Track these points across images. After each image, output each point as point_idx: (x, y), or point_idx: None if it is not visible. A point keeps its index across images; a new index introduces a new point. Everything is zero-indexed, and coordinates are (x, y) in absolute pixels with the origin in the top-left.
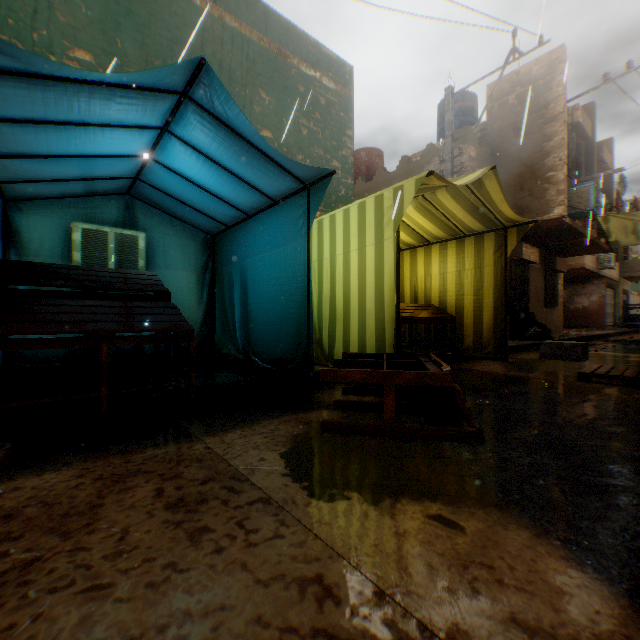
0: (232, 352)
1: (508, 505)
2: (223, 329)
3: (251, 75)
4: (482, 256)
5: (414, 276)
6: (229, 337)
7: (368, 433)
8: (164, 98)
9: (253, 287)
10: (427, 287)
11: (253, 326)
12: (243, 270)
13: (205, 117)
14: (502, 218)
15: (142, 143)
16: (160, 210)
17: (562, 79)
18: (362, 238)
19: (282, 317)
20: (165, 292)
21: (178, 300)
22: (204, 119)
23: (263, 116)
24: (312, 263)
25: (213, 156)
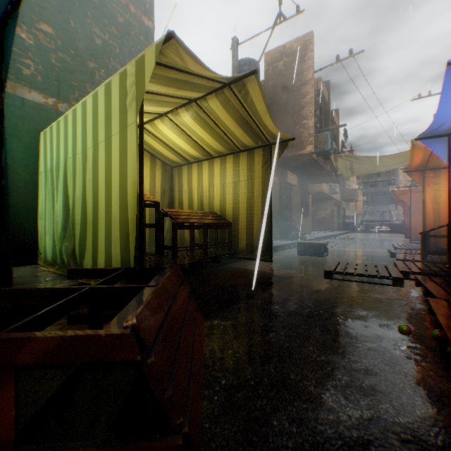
0: None
1: None
2: None
3: None
4: (253, 169)
5: (200, 186)
6: None
7: None
8: None
9: None
10: (211, 196)
11: None
12: None
13: None
14: (267, 133)
15: None
16: None
17: (312, 55)
18: (108, 126)
19: None
20: None
21: None
22: None
23: (42, 8)
24: (68, 160)
25: None
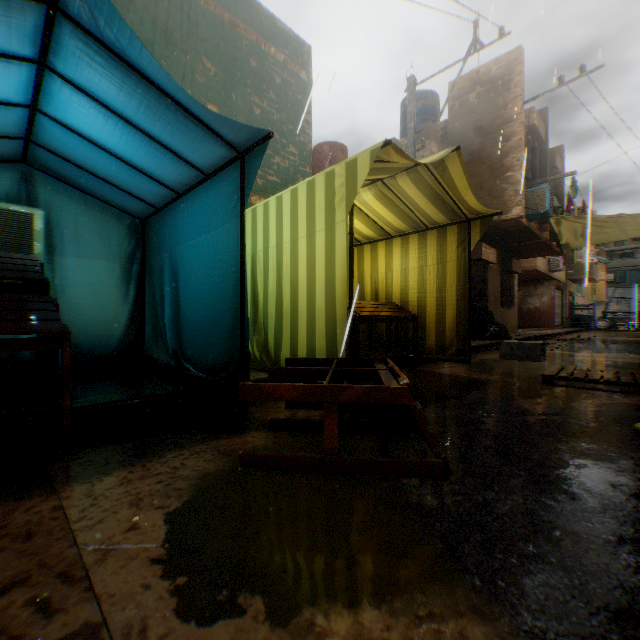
0: (163, 357)
1: (492, 606)
2: (153, 330)
3: (193, 40)
4: (445, 251)
5: (375, 272)
6: (160, 339)
7: (303, 469)
8: (22, 7)
9: (184, 280)
10: (388, 284)
11: (184, 326)
12: (174, 260)
13: (91, 45)
14: (466, 209)
15: (14, 83)
16: (71, 185)
17: (520, 80)
18: (311, 222)
19: (215, 315)
20: (41, 281)
21: (96, 295)
22: (90, 48)
23: (208, 88)
24: (257, 253)
25: (116, 108)
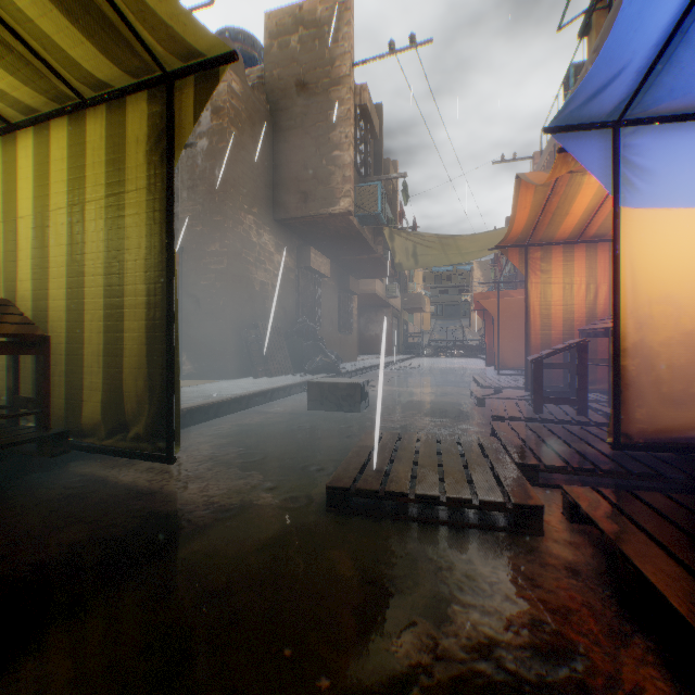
0: None
1: None
2: None
3: None
4: (123, 162)
5: None
6: None
7: None
8: None
9: None
10: (10, 251)
11: None
12: None
13: None
14: (129, 8)
15: None
16: None
17: (350, 33)
18: None
19: None
20: None
21: None
22: None
23: None
24: None
25: None
